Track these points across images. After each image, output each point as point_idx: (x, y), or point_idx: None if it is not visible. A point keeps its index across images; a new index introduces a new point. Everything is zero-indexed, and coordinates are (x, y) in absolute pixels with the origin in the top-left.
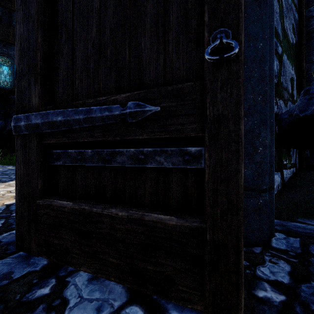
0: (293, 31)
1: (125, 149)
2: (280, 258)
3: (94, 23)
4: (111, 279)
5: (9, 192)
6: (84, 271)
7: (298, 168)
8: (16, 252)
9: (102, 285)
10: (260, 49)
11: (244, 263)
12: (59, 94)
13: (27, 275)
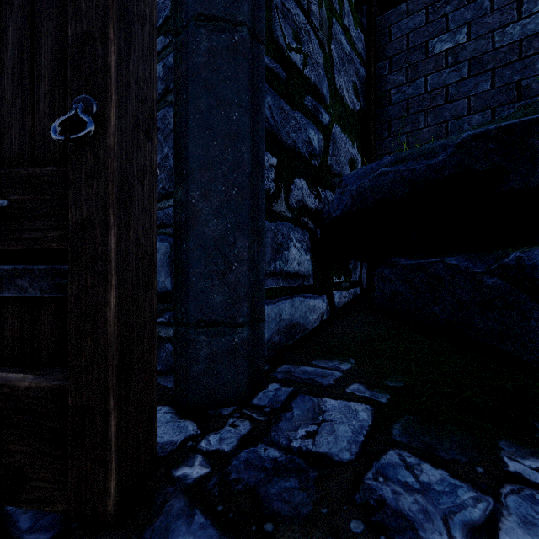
0: (354, 92)
1: None
2: (247, 419)
3: None
4: None
5: None
6: None
7: (365, 288)
8: None
9: None
10: (235, 120)
11: (193, 433)
12: None
13: None
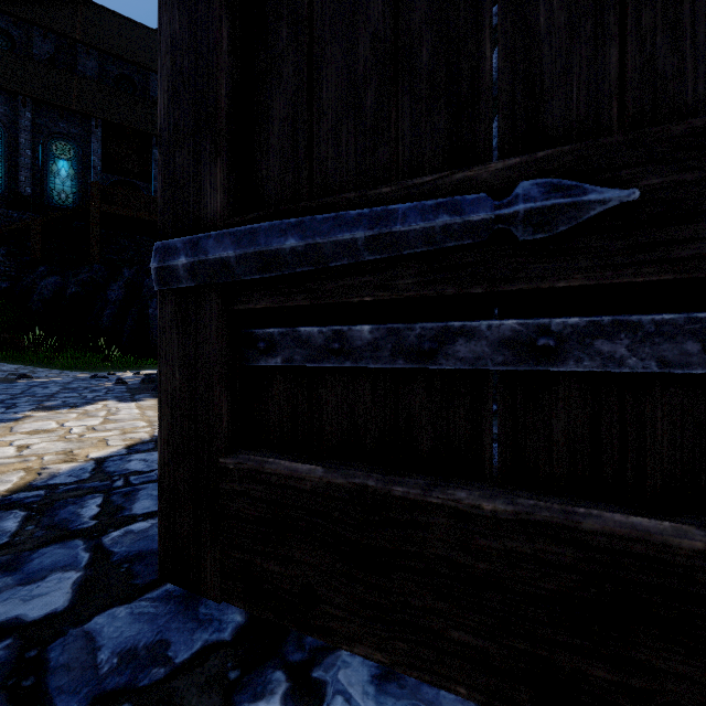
0: None
1: (486, 323)
2: None
3: None
4: (455, 690)
5: (91, 429)
6: (365, 657)
7: None
8: (156, 584)
9: (419, 700)
10: None
11: None
12: (269, 184)
13: (207, 654)
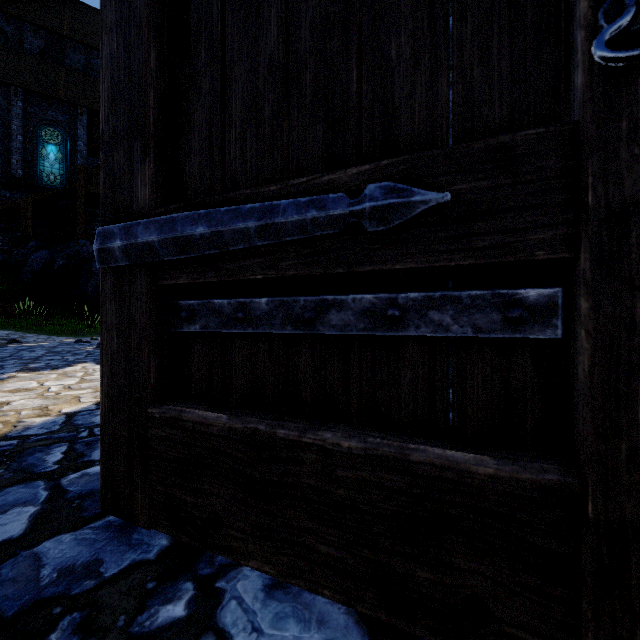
0: None
1: (351, 296)
2: None
3: (273, 17)
4: (322, 592)
5: (67, 387)
6: (257, 569)
7: None
8: (101, 516)
9: (298, 603)
10: None
11: None
12: (191, 179)
13: (132, 570)
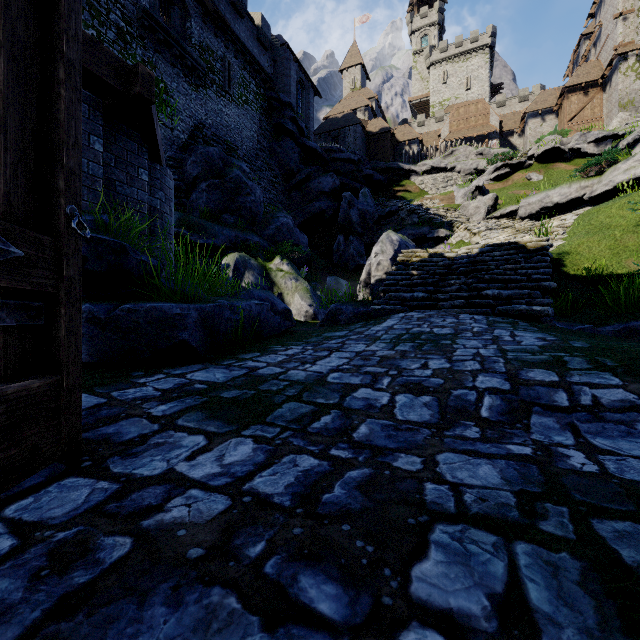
0: None
1: None
2: None
3: None
4: None
5: None
6: None
7: None
8: None
9: None
10: None
11: None
12: None
13: None
